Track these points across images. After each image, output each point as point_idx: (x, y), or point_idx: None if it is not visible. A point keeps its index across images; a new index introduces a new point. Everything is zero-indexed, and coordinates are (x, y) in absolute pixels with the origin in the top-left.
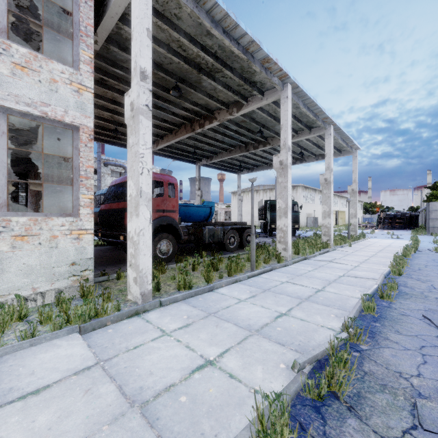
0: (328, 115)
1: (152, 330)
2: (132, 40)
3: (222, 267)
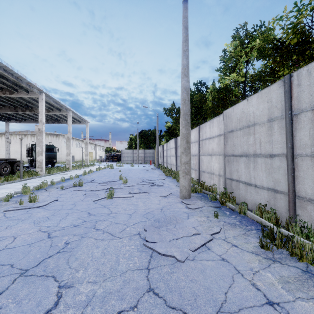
0: (68, 107)
1: None
2: None
3: (1, 181)
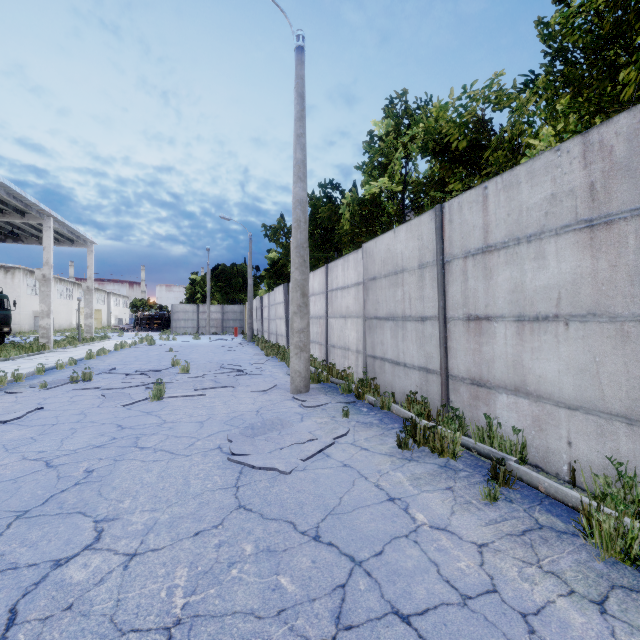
0: (45, 208)
1: None
2: None
3: None
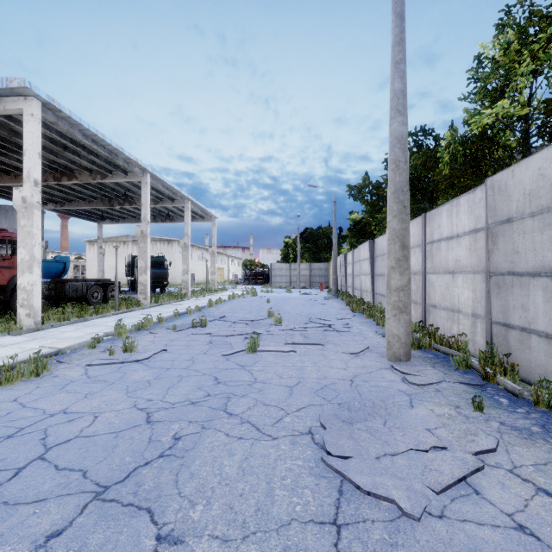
0: (185, 194)
1: (57, 332)
2: (24, 155)
3: (89, 313)
